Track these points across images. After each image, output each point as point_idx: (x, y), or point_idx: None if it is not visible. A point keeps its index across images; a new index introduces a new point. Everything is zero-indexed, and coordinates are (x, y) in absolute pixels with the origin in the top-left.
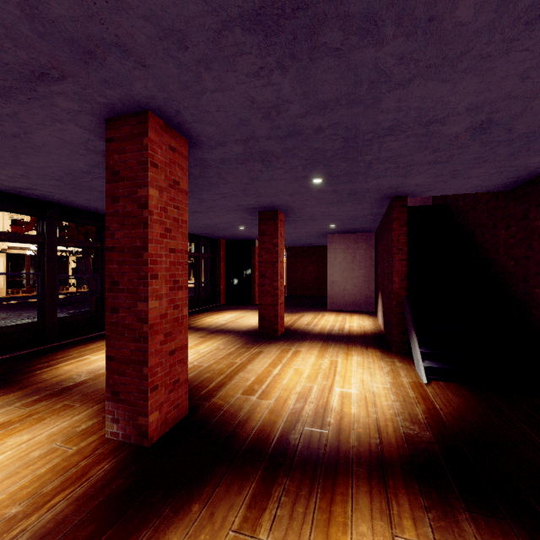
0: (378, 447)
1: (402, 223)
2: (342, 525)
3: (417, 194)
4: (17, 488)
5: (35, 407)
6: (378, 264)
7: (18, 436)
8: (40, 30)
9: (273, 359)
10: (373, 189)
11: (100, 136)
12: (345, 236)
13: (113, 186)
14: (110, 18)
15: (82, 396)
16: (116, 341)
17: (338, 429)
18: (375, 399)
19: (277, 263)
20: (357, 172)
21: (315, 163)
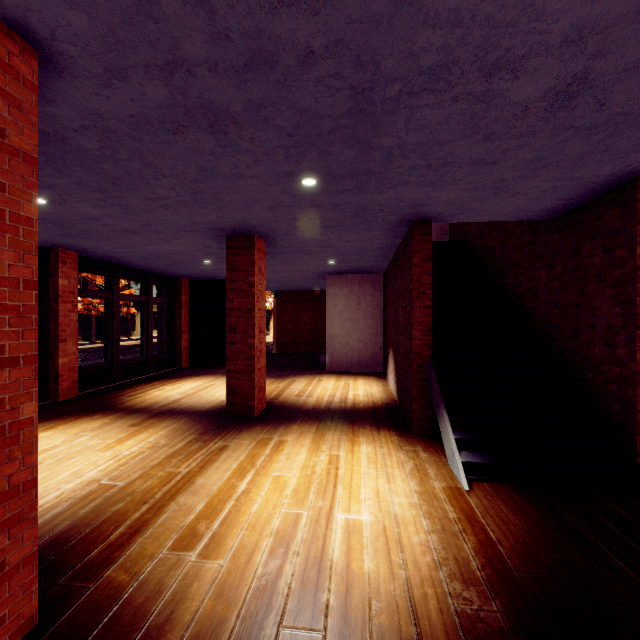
0: None
1: (424, 257)
2: None
3: (443, 218)
4: None
5: None
6: (388, 313)
7: None
8: None
9: (242, 459)
10: (388, 206)
11: None
12: (348, 278)
13: None
14: None
15: None
16: None
17: (343, 624)
18: (400, 532)
19: (253, 311)
20: (369, 171)
21: (305, 145)
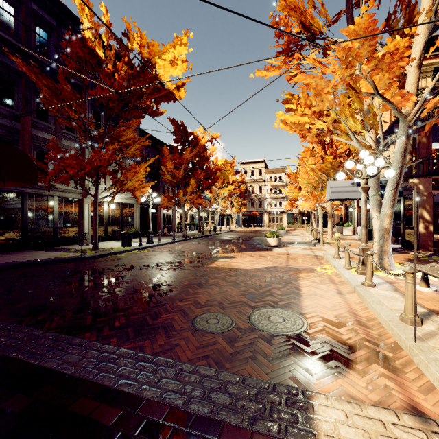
0: None
1: None
2: None
3: None
4: None
5: None
6: None
7: None
8: None
9: None
10: None
11: None
12: None
13: None
14: None
15: None
16: None
17: None
18: None
19: None
20: None
21: None
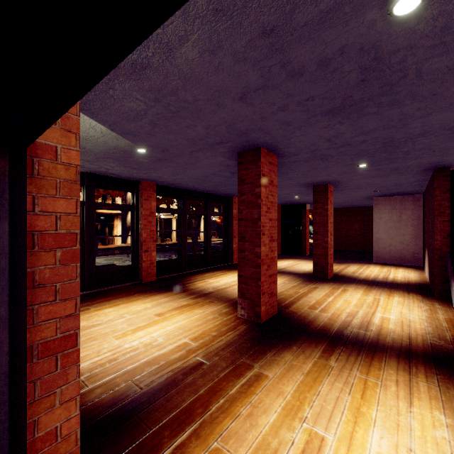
0: (407, 345)
1: (444, 190)
2: (377, 368)
3: None
4: (210, 327)
5: (196, 300)
6: (425, 223)
7: (198, 310)
8: (229, 131)
9: (327, 292)
10: (413, 165)
11: (230, 159)
12: (390, 198)
13: (242, 187)
14: (260, 123)
15: (216, 298)
16: (243, 267)
17: (378, 334)
18: (410, 323)
19: (327, 224)
20: (396, 157)
21: (361, 156)
